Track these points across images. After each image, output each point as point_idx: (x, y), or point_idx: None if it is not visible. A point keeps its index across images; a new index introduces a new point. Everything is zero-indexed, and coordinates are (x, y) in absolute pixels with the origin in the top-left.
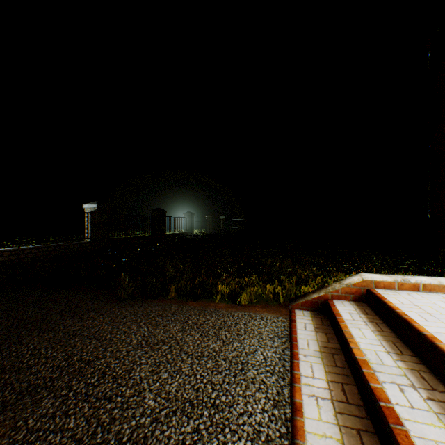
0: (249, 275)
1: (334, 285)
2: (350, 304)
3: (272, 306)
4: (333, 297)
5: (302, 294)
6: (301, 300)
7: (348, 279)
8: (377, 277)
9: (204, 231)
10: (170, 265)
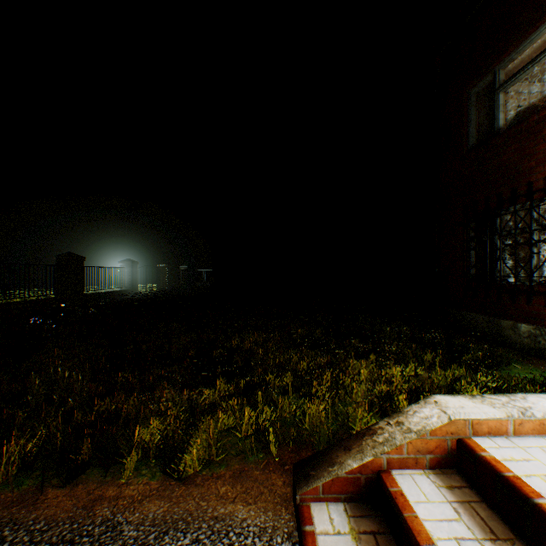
0: (212, 381)
1: (390, 431)
2: (434, 489)
3: (254, 469)
4: (391, 463)
5: (320, 451)
6: (323, 478)
7: (413, 412)
8: (476, 412)
9: (155, 287)
10: (36, 378)
